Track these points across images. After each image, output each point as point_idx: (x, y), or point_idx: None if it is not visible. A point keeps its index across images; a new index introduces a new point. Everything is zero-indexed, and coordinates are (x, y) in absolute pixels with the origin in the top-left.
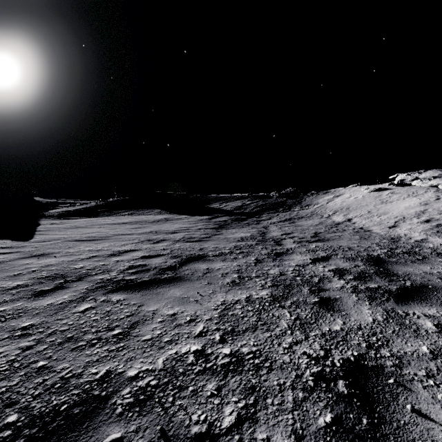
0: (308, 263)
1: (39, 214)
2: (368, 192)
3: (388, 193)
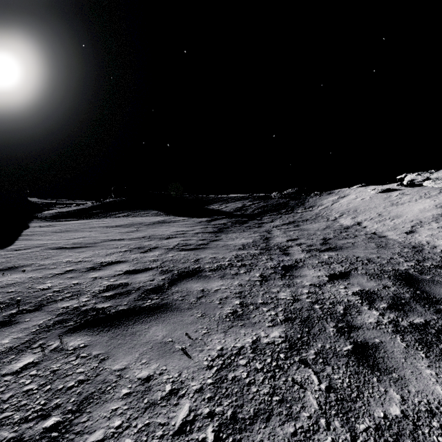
0: (324, 282)
1: (31, 215)
2: (375, 193)
3: (398, 194)
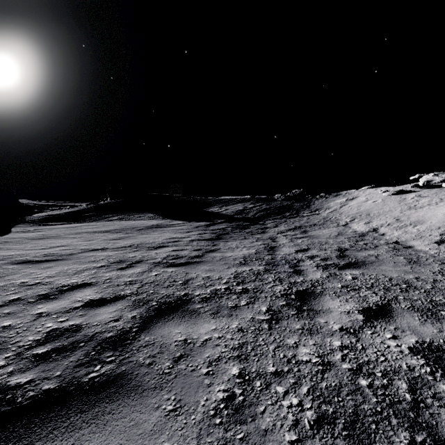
0: (360, 323)
1: (18, 219)
2: (388, 195)
3: (414, 196)
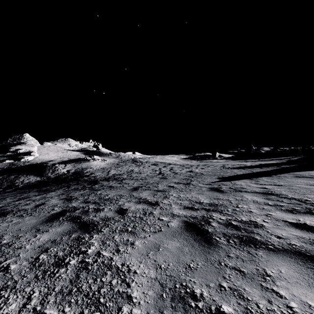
0: None
1: None
2: None
3: None
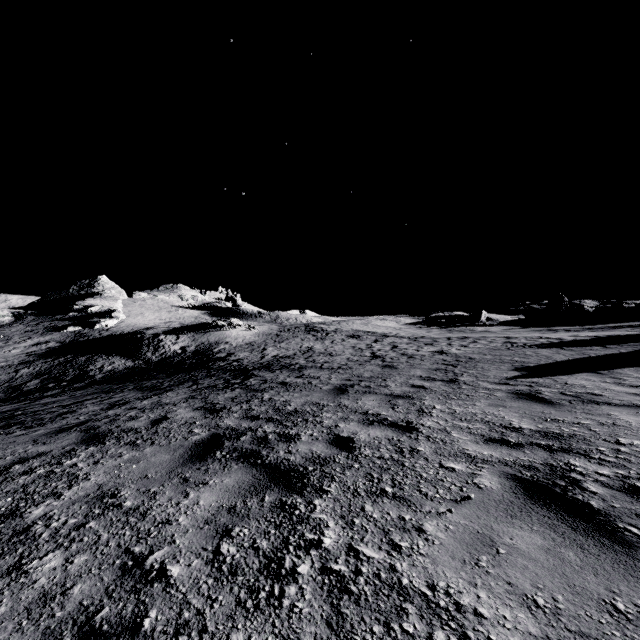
0: None
1: None
2: None
3: None
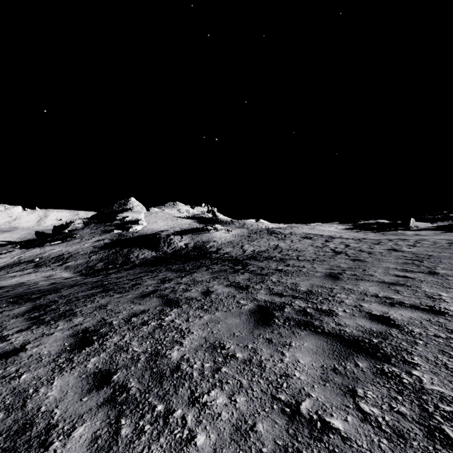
0: None
1: None
2: None
3: None
